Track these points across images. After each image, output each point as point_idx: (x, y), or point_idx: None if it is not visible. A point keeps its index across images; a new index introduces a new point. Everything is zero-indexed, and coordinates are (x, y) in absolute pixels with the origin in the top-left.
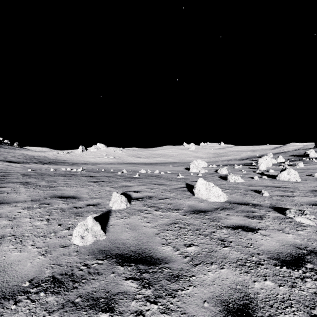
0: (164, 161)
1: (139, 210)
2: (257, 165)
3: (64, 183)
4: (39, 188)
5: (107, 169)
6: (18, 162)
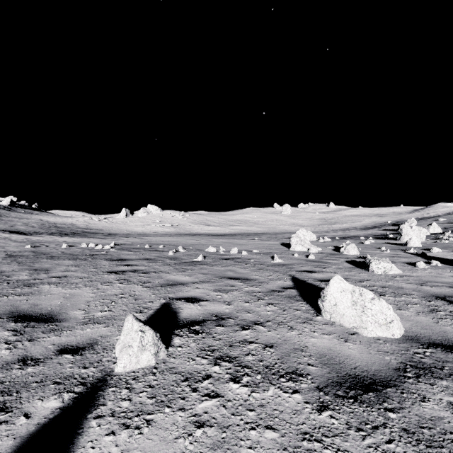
0: (245, 230)
1: (187, 378)
2: (399, 238)
3: (61, 275)
4: (2, 288)
5: (155, 245)
6: (25, 233)
